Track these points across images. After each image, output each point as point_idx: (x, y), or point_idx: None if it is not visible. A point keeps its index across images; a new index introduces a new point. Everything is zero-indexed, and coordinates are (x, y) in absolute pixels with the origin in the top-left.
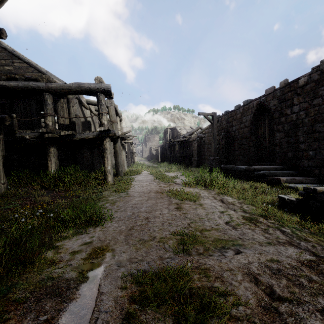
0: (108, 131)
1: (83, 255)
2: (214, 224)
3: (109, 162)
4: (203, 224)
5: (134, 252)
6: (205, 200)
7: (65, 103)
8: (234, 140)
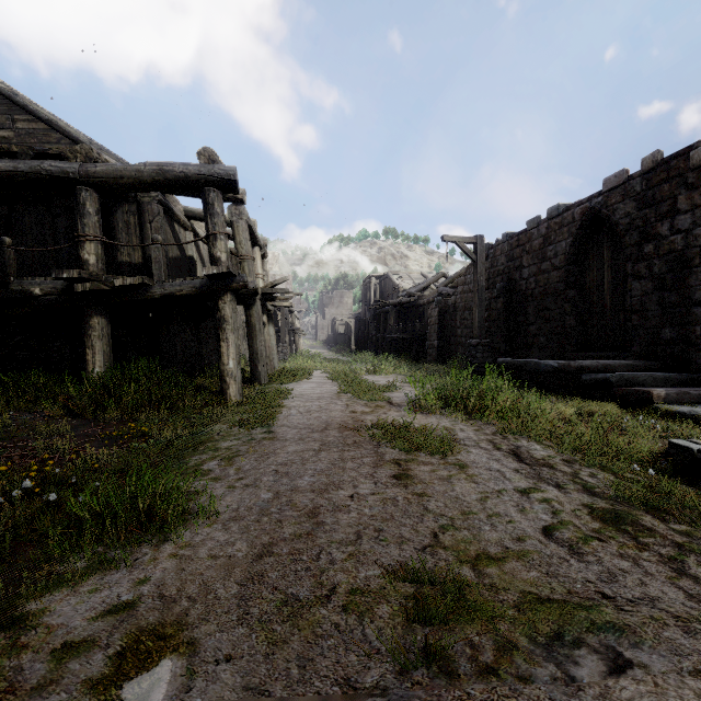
0: (228, 277)
1: (84, 670)
2: (512, 534)
3: (232, 351)
4: (477, 533)
5: (260, 663)
6: (473, 453)
7: (133, 213)
8: (526, 301)
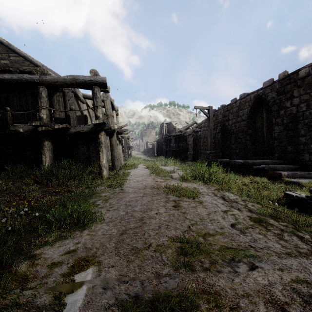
0: (103, 124)
1: (62, 270)
2: (219, 226)
3: (104, 156)
4: (205, 226)
5: (125, 267)
6: (205, 197)
7: (61, 96)
8: (231, 134)
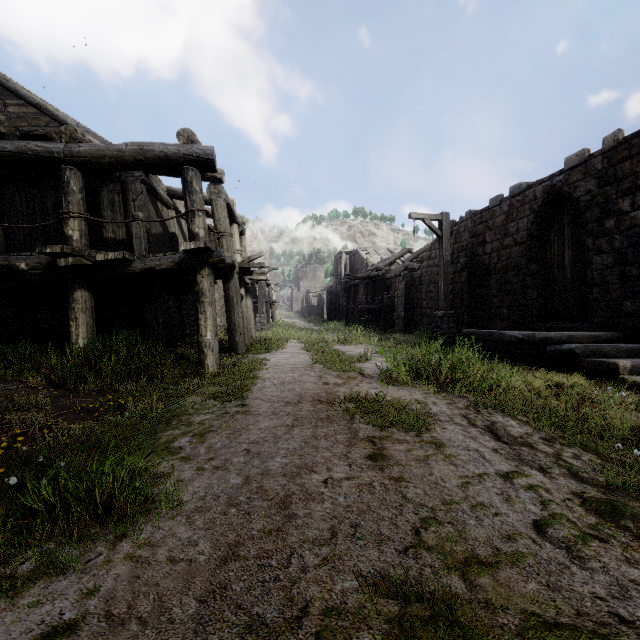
0: (205, 252)
1: None
2: (502, 531)
3: (209, 323)
4: (463, 530)
5: None
6: (448, 430)
7: (118, 192)
8: (489, 275)
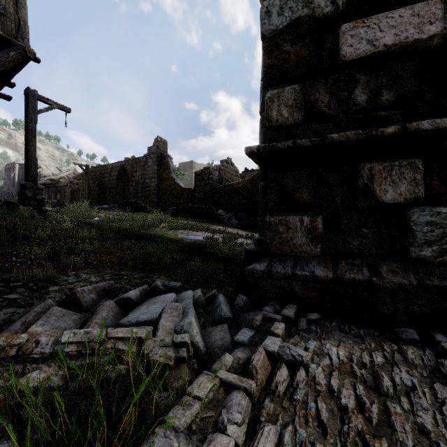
0: None
1: None
2: None
3: None
4: None
5: None
6: None
7: None
8: (106, 189)
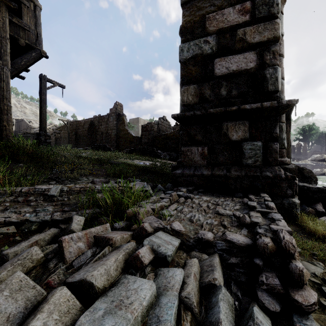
0: None
1: None
2: None
3: None
4: None
5: None
6: None
7: None
8: (80, 137)
